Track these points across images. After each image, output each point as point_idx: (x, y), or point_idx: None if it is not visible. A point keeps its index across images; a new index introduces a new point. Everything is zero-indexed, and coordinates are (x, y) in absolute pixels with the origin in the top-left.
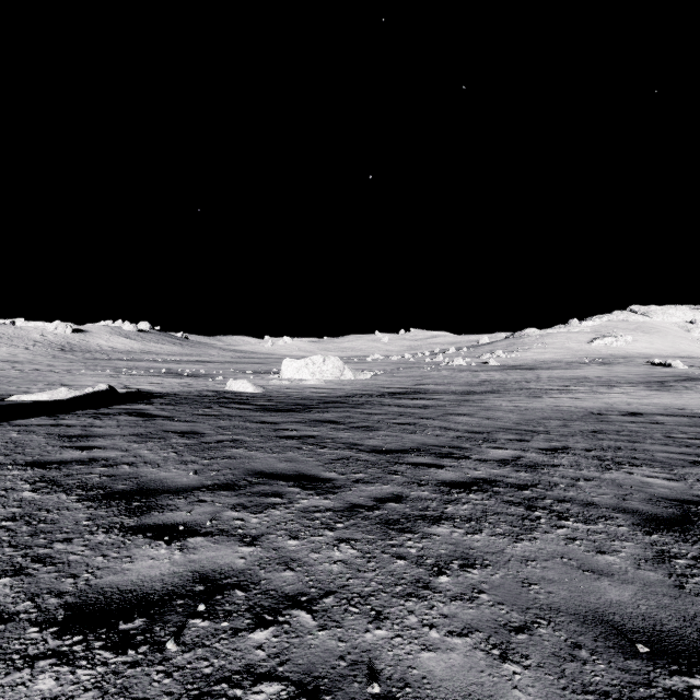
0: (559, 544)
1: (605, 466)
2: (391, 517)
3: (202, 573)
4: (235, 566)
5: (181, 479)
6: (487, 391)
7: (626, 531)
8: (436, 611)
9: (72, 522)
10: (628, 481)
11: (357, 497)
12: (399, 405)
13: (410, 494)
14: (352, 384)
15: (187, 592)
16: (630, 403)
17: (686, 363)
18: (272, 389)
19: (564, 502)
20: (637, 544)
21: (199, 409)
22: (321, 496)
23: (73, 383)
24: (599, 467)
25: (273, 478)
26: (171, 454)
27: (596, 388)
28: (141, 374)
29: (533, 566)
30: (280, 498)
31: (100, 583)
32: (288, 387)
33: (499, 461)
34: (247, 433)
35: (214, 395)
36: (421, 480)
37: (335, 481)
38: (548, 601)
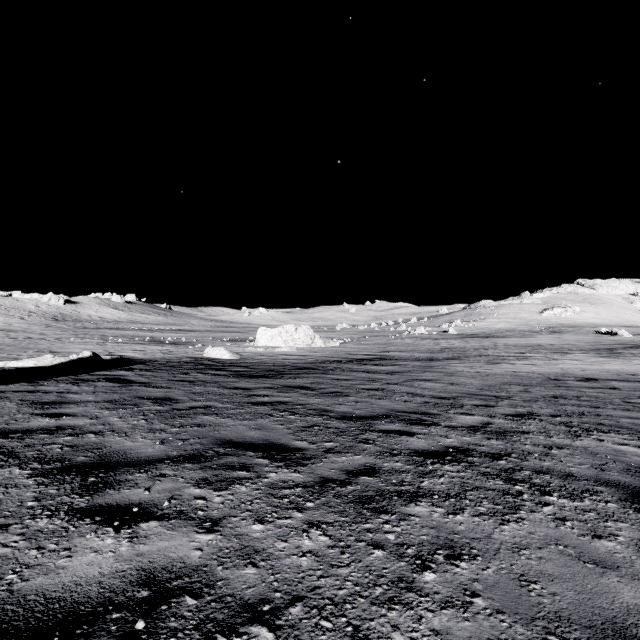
0: (549, 526)
1: (574, 433)
2: (364, 494)
3: (149, 572)
4: (189, 560)
5: (145, 450)
6: (448, 357)
7: (615, 508)
8: (426, 626)
9: (16, 503)
10: (600, 449)
11: (328, 469)
12: (367, 371)
13: (383, 466)
14: (322, 351)
15: (127, 600)
16: (584, 369)
17: (630, 332)
18: (248, 356)
19: (543, 474)
20: (632, 525)
21: (176, 375)
22: (290, 468)
23: (62, 350)
24: (569, 434)
25: (242, 448)
26: (140, 422)
27: (550, 355)
28: (126, 342)
29: (527, 556)
30: (247, 471)
31: (24, 588)
32: (262, 354)
33: (468, 427)
34: (220, 399)
35: (193, 361)
36: (393, 449)
37: (305, 451)
38: (554, 606)
